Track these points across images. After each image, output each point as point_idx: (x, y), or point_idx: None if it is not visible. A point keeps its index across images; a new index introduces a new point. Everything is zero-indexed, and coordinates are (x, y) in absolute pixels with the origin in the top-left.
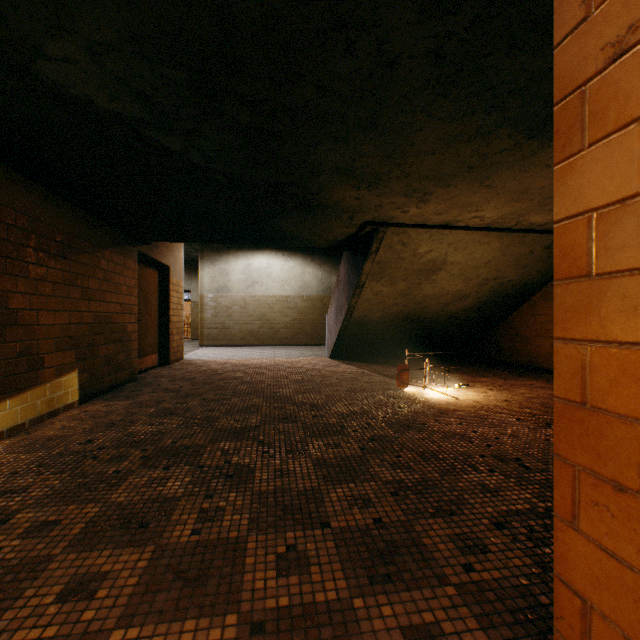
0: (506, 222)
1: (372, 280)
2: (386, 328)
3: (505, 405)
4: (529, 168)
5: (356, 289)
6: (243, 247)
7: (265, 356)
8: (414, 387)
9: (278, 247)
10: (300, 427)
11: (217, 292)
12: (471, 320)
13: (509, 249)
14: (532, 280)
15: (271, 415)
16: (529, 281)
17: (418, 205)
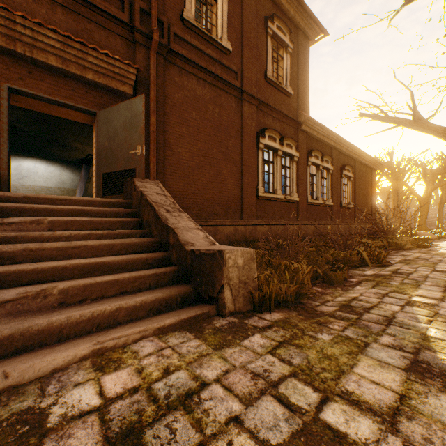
0: None
1: None
2: None
3: None
4: None
5: (88, 179)
6: (15, 154)
7: None
8: None
9: (43, 157)
10: None
11: None
12: None
13: None
14: None
15: None
16: None
17: None
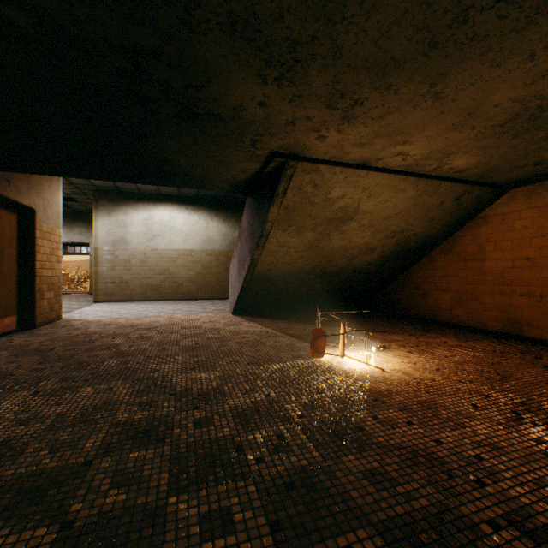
0: (427, 164)
1: (278, 229)
2: (291, 282)
3: (441, 378)
4: (506, 58)
5: (260, 239)
6: (143, 198)
7: (162, 313)
8: (327, 352)
9: (181, 200)
10: (166, 458)
11: (114, 244)
12: (373, 274)
13: (422, 199)
14: (435, 234)
15: (126, 426)
16: (432, 235)
17: (340, 126)
